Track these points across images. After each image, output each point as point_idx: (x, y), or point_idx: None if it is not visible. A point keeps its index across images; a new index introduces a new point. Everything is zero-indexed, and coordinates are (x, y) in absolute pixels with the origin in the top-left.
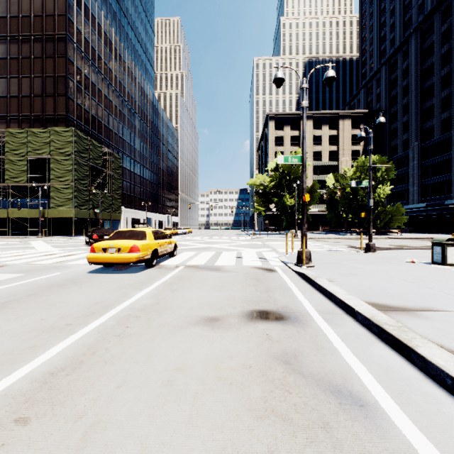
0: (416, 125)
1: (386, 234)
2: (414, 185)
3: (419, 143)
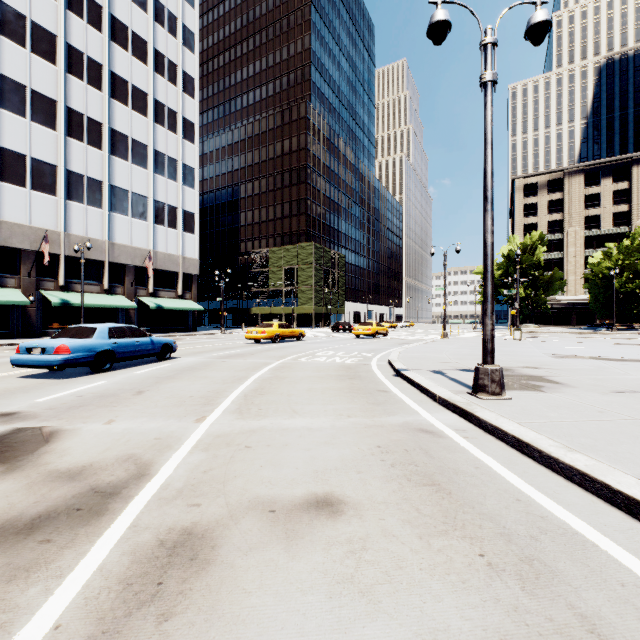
0: None
1: None
2: None
3: None
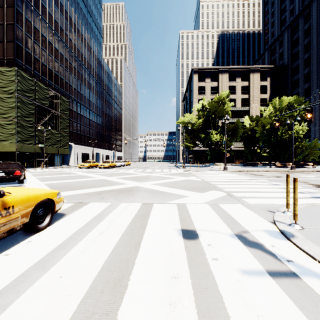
0: (317, 75)
1: (301, 166)
2: (316, 125)
3: None
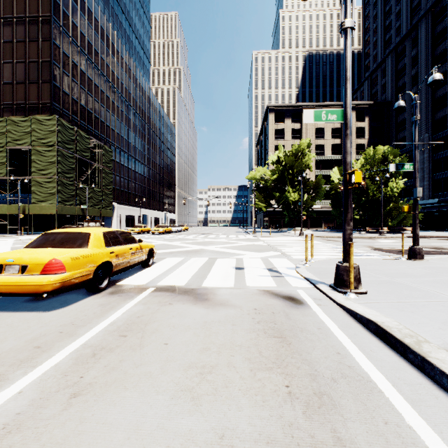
0: (426, 115)
1: (398, 232)
2: (424, 180)
3: (430, 135)
